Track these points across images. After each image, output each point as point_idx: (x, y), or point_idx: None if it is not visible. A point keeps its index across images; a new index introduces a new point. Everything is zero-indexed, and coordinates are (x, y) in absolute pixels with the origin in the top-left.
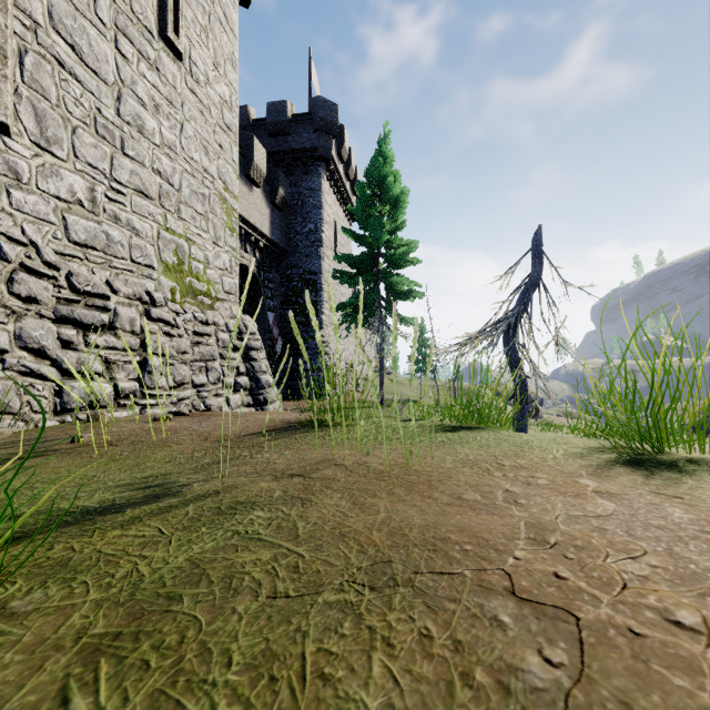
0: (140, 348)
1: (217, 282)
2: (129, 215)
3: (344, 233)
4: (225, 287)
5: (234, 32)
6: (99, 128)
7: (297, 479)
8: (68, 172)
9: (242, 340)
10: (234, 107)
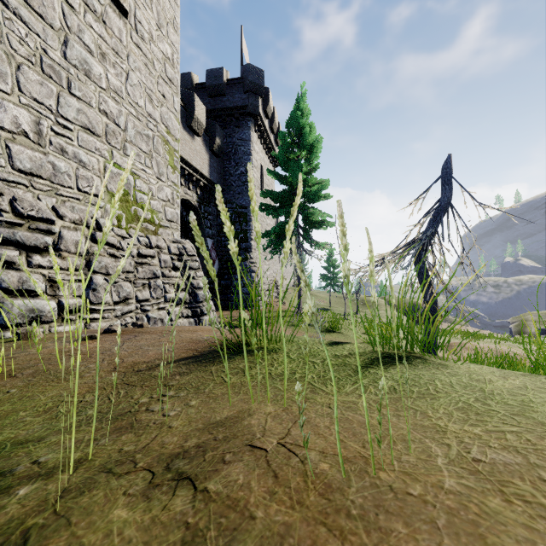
0: (85, 268)
1: (161, 211)
2: (75, 149)
3: (269, 174)
4: (168, 216)
5: (176, 1)
6: (45, 67)
7: (181, 499)
8: (12, 105)
9: (182, 260)
10: (176, 63)
